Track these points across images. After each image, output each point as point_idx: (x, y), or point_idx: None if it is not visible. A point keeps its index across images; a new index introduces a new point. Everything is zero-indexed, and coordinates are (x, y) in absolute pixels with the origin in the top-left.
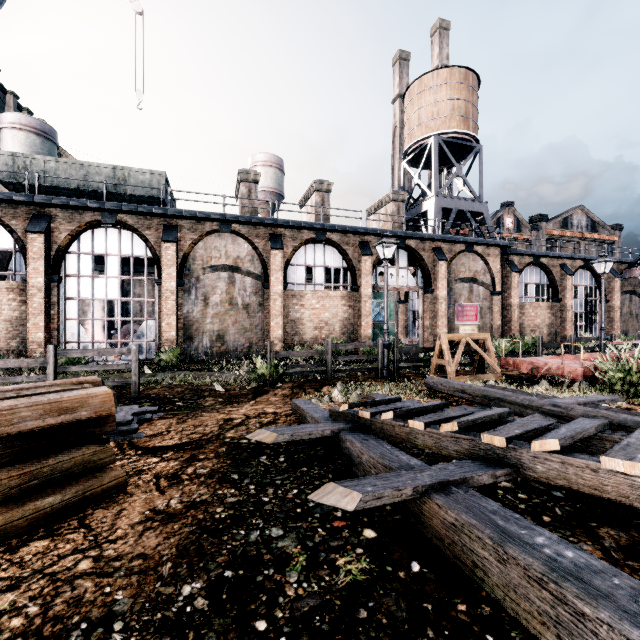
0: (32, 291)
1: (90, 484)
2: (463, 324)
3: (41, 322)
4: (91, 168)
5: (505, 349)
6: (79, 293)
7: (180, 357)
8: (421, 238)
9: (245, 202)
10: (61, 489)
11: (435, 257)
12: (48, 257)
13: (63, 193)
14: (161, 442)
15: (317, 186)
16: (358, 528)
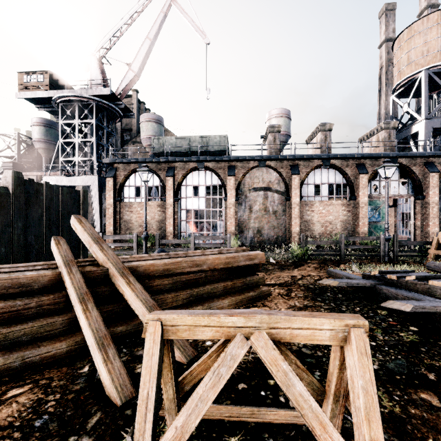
0: (168, 206)
1: (261, 291)
2: None
3: (171, 222)
4: (191, 139)
5: None
6: (186, 206)
7: (238, 242)
8: (412, 156)
9: (272, 146)
10: (252, 291)
11: (426, 170)
12: (174, 188)
13: (178, 154)
14: (267, 282)
15: (321, 128)
16: (405, 326)
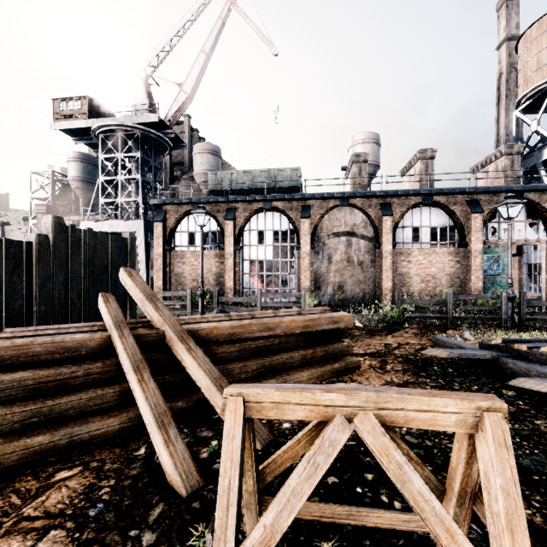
0: (227, 256)
1: (348, 362)
2: None
3: (232, 275)
4: (255, 173)
5: None
6: (250, 256)
7: (315, 301)
8: (544, 189)
9: (356, 179)
10: (336, 362)
11: None
12: (235, 234)
13: (240, 192)
14: (354, 351)
15: (421, 155)
16: (541, 411)
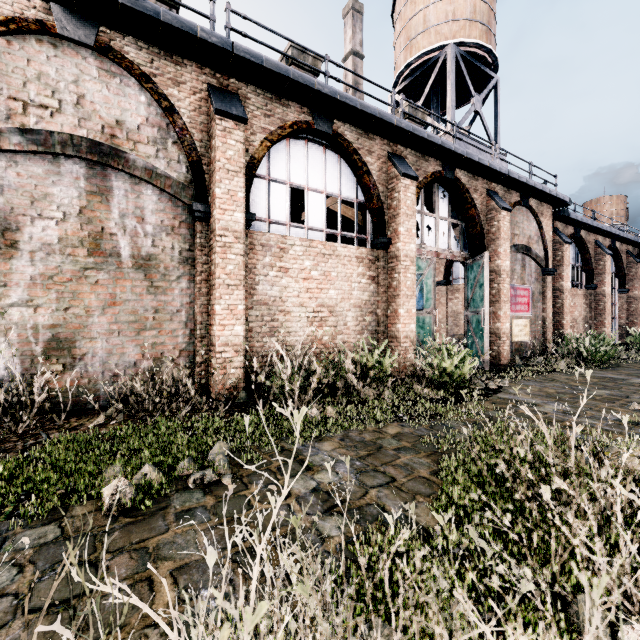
0: None
1: None
2: (516, 316)
3: None
4: None
5: (609, 355)
6: None
7: None
8: (479, 167)
9: None
10: None
11: (492, 204)
12: None
13: None
14: None
15: (296, 55)
16: None
